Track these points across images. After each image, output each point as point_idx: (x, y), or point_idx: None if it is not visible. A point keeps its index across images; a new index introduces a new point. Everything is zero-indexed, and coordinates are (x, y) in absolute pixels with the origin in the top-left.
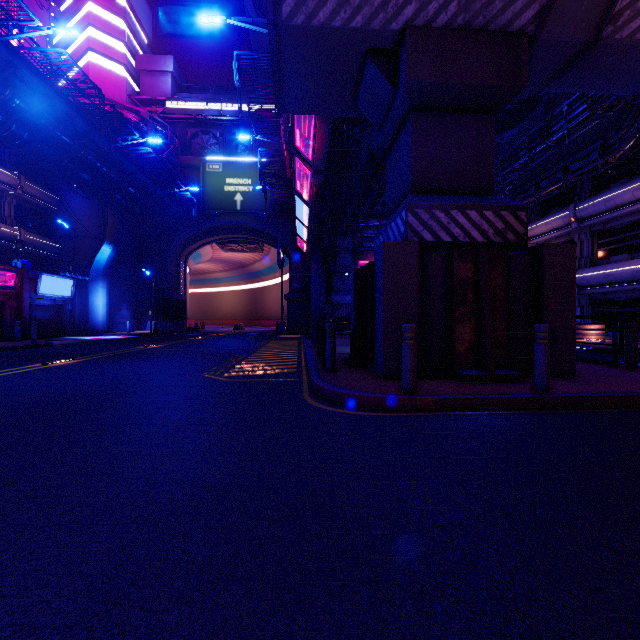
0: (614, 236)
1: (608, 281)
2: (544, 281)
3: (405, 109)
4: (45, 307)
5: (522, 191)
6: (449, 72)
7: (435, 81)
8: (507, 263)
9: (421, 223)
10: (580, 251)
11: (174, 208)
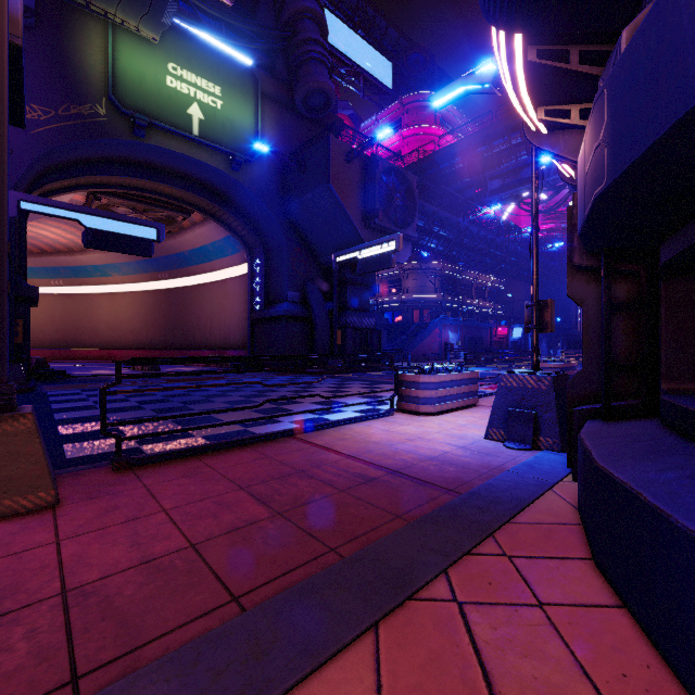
0: None
1: None
2: None
3: None
4: (511, 343)
5: None
6: None
7: None
8: None
9: None
10: None
11: None
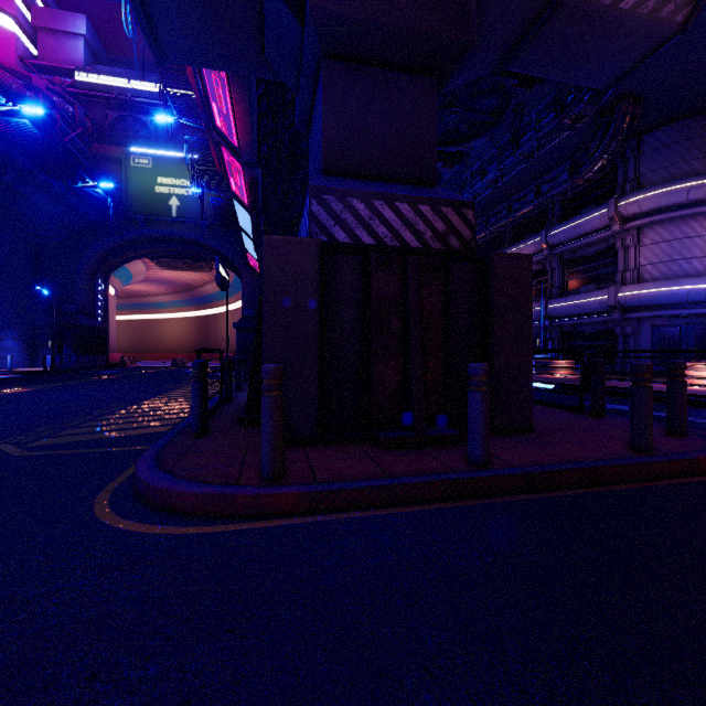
0: (583, 265)
1: (578, 312)
2: (493, 303)
3: (316, 55)
4: None
5: (495, 213)
6: (372, 4)
7: (352, 14)
8: (447, 277)
9: (331, 216)
10: (552, 280)
11: (83, 209)
